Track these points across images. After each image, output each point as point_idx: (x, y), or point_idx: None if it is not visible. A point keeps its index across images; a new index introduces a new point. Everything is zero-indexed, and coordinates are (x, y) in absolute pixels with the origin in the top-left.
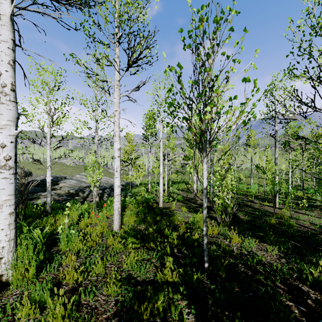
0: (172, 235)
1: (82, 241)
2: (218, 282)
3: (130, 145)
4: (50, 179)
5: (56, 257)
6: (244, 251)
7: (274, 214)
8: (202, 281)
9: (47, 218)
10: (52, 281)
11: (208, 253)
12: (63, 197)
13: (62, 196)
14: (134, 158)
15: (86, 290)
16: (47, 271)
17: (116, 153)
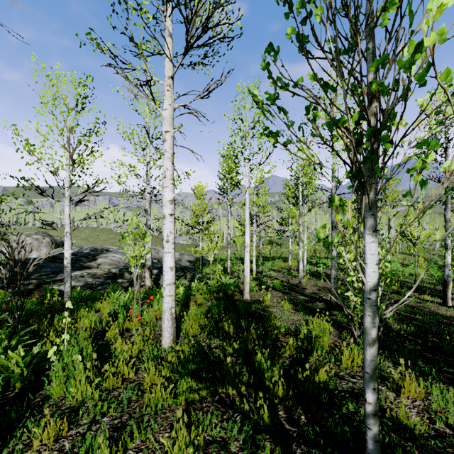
0: (272, 371)
1: (97, 375)
2: None
3: (200, 203)
4: (70, 254)
5: (29, 420)
6: (440, 426)
7: (453, 319)
8: None
9: (60, 317)
10: None
11: None
12: (99, 279)
13: (98, 279)
14: (206, 222)
15: None
16: None
17: (167, 209)
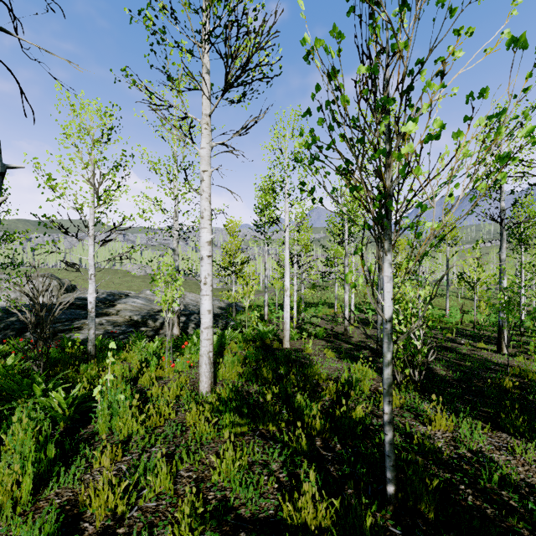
0: (311, 408)
1: (139, 415)
2: (423, 535)
3: (234, 241)
4: (94, 298)
5: (84, 449)
6: (463, 451)
7: (504, 366)
8: (382, 527)
9: (86, 366)
10: (64, 509)
11: (395, 462)
12: (120, 328)
13: (119, 327)
14: (240, 263)
15: (131, 535)
16: (61, 482)
17: (205, 250)
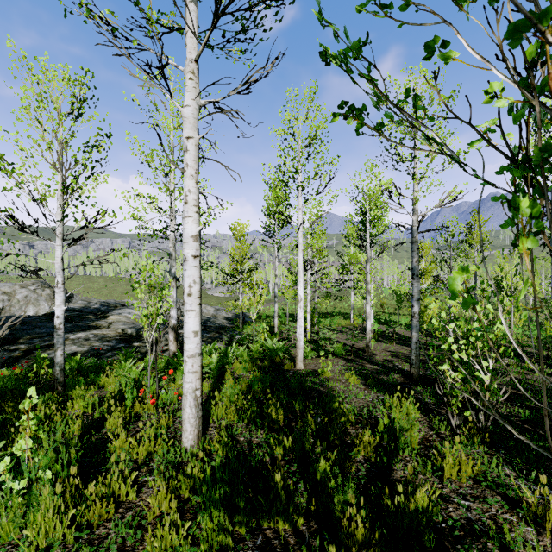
0: (345, 492)
1: (76, 500)
2: None
3: (241, 245)
4: (62, 311)
5: None
6: None
7: None
8: None
9: (46, 399)
10: None
11: None
12: (109, 343)
13: (108, 342)
14: (248, 270)
15: None
16: None
17: (190, 248)
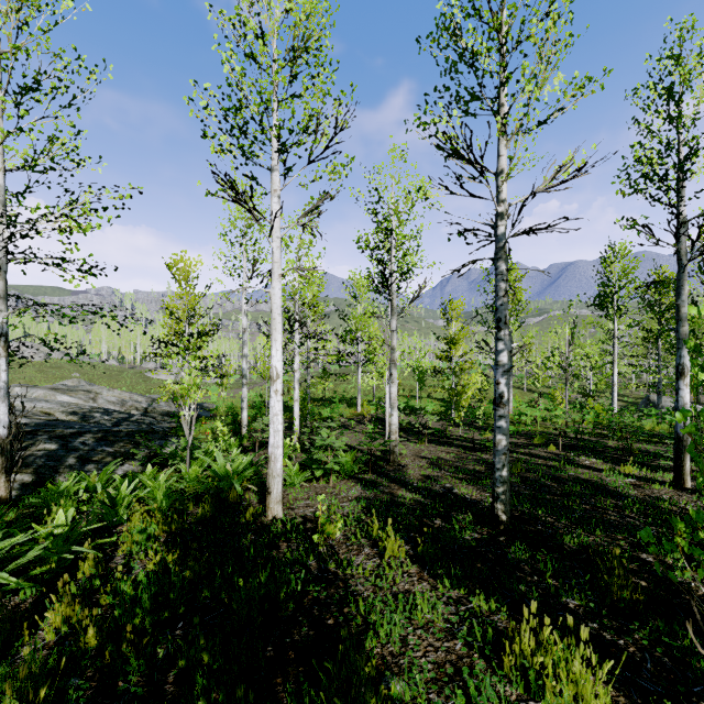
0: None
1: None
2: None
3: (185, 293)
4: None
5: None
6: None
7: None
8: None
9: None
10: None
11: None
12: None
13: None
14: (198, 334)
15: None
16: None
17: None
